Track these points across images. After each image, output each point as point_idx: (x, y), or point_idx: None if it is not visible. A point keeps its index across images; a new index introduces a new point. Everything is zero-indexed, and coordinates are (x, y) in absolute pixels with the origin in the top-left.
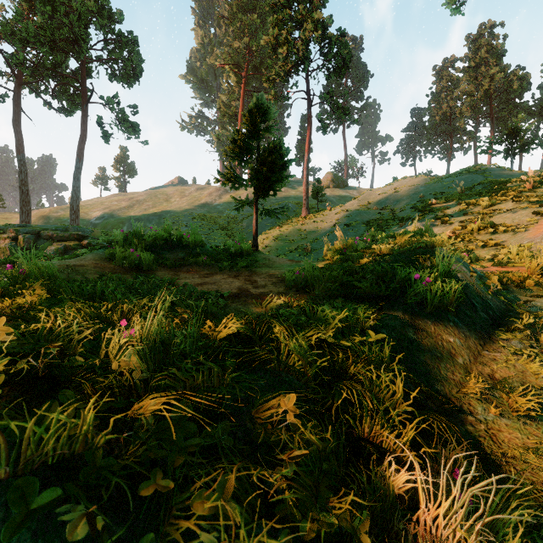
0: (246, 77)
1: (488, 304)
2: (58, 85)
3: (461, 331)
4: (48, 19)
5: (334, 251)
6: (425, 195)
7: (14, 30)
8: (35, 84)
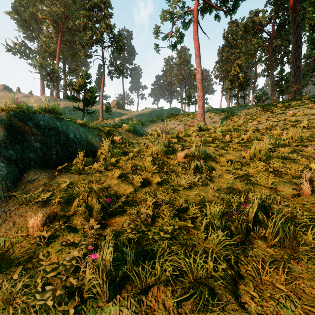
0: (62, 32)
1: (141, 133)
2: None
3: (133, 135)
4: None
5: (112, 126)
6: (155, 116)
7: None
8: None
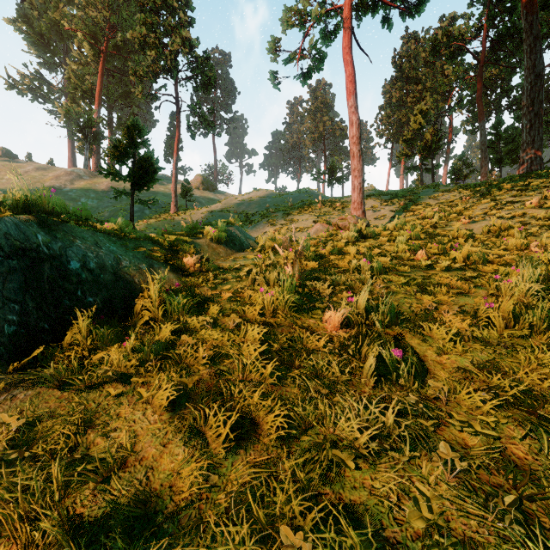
0: (106, 54)
1: (243, 245)
2: None
3: (226, 249)
4: None
5: (187, 228)
6: (270, 205)
7: None
8: None
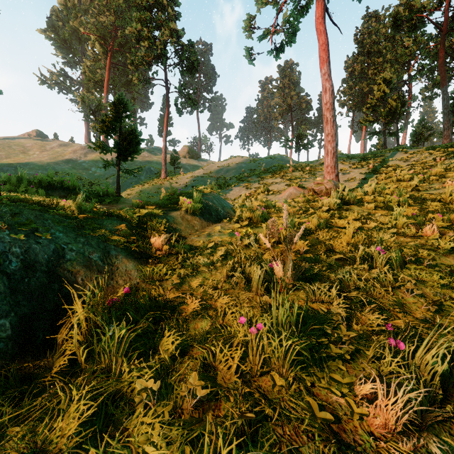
0: (112, 51)
1: (219, 214)
2: None
3: (201, 220)
4: None
5: (167, 196)
6: (245, 170)
7: None
8: None
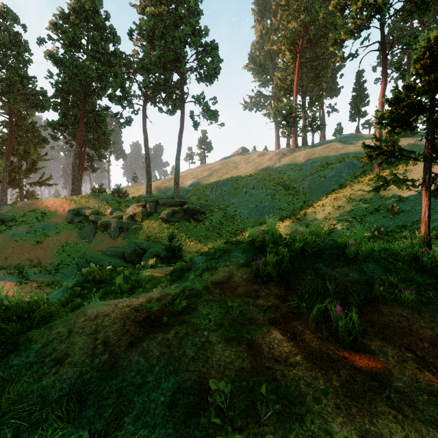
0: (301, 51)
1: None
2: (167, 95)
3: None
4: (162, 50)
5: None
6: None
7: (143, 65)
8: (153, 98)
